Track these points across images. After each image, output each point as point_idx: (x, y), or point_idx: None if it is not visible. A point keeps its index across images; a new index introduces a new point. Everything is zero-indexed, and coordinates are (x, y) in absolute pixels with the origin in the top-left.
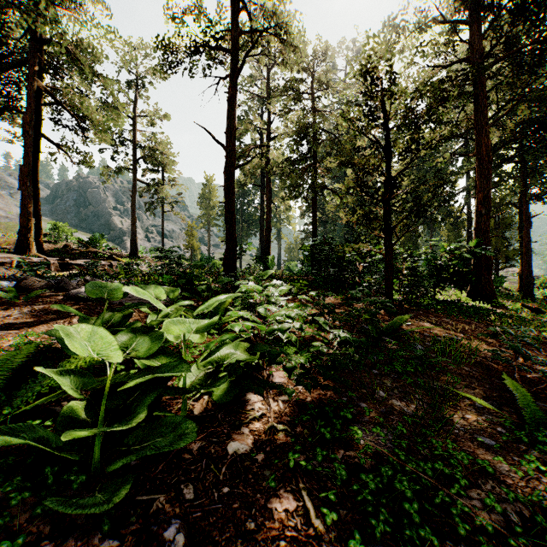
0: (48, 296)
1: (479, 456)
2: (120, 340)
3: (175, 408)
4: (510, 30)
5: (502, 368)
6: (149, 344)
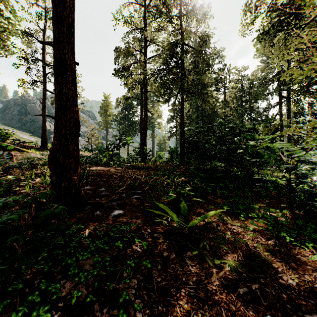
0: None
1: None
2: None
3: None
4: None
5: None
6: None
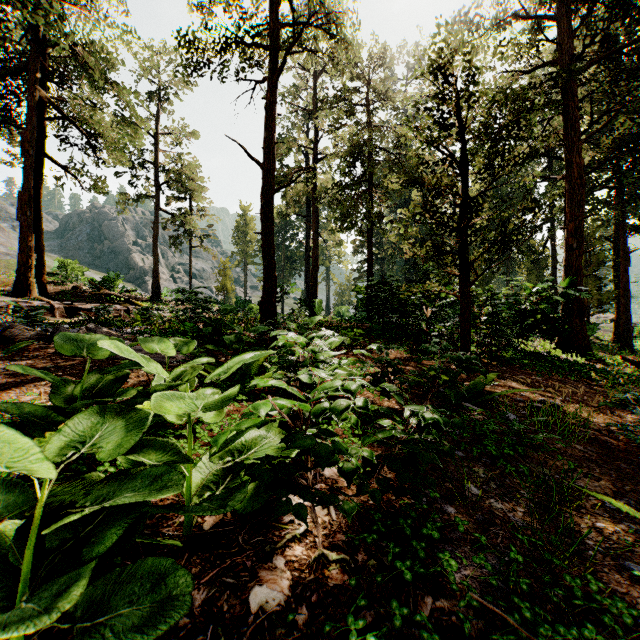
0: (37, 348)
1: (638, 602)
2: (76, 429)
3: (176, 522)
4: (607, 26)
5: (623, 446)
6: (121, 437)
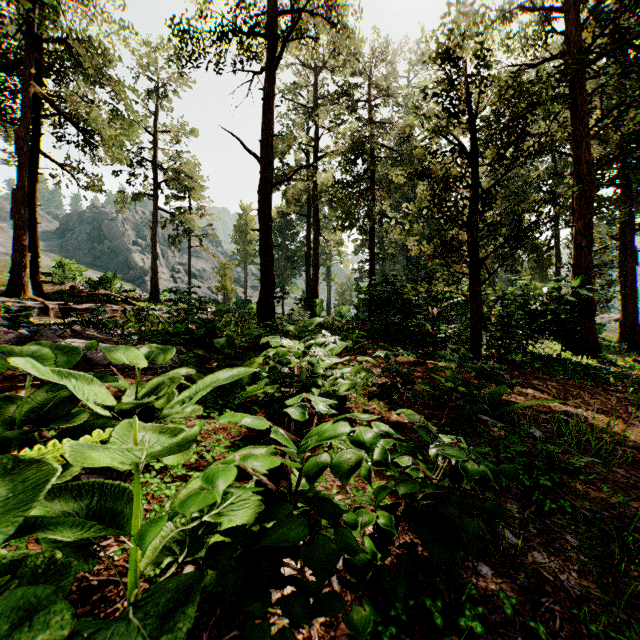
0: None
1: None
2: None
3: (118, 607)
4: (616, 18)
5: None
6: None
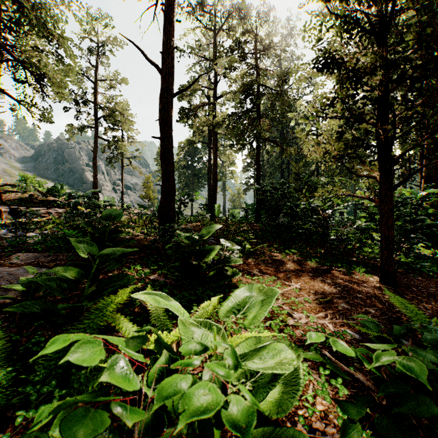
0: None
1: None
2: None
3: None
4: None
5: None
6: None
